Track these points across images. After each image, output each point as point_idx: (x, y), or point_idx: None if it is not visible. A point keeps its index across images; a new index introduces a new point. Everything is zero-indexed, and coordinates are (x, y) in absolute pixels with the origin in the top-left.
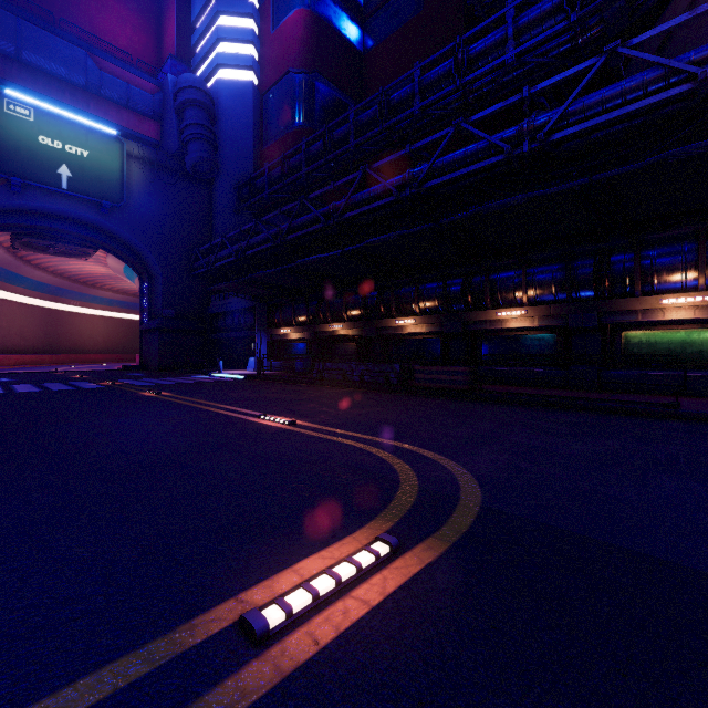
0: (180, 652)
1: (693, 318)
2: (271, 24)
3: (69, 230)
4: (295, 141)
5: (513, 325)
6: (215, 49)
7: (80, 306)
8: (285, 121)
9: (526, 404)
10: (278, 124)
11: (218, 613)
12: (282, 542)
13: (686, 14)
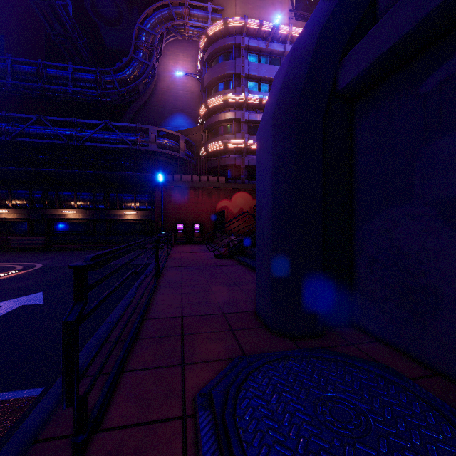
0: None
1: (133, 218)
2: None
3: None
4: None
5: (70, 217)
6: None
7: None
8: None
9: (72, 250)
10: None
11: None
12: None
13: (128, 124)
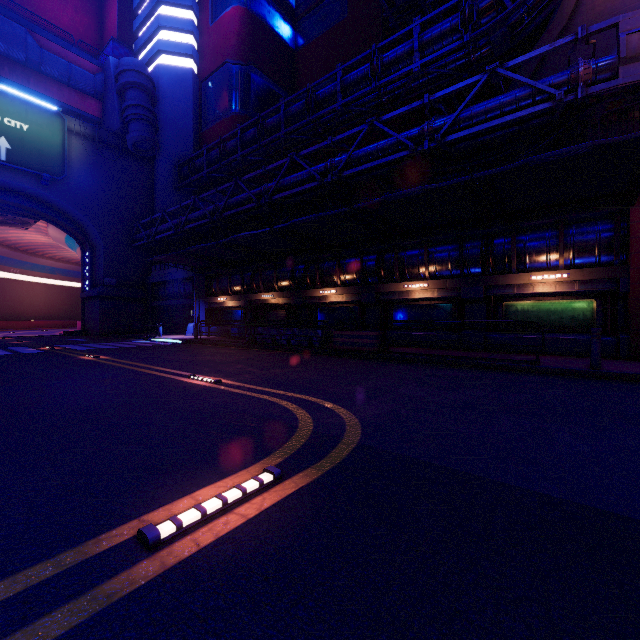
0: (86, 558)
1: (554, 291)
2: (210, 18)
3: (8, 200)
4: (232, 126)
5: (418, 296)
6: (156, 35)
7: (20, 274)
8: (223, 107)
9: (423, 363)
10: (216, 109)
11: (122, 530)
12: (187, 477)
13: (547, 46)
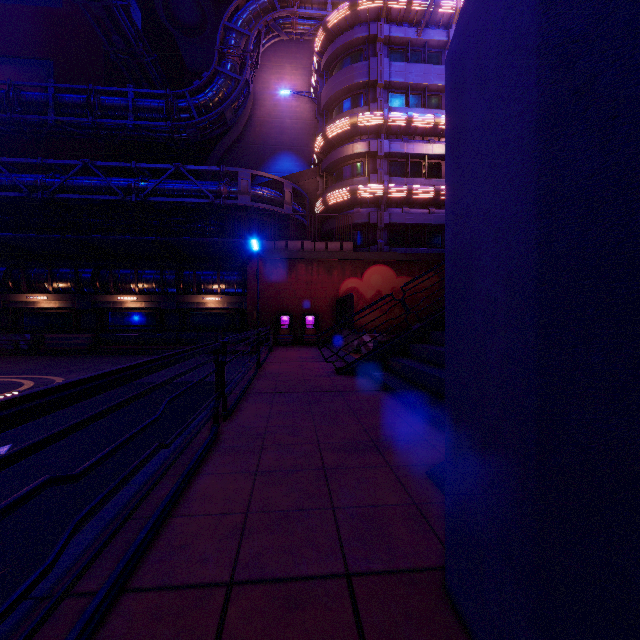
0: None
1: (216, 307)
2: None
3: None
4: None
5: (130, 306)
6: None
7: None
8: None
9: (126, 354)
10: None
11: None
12: None
13: (208, 167)
